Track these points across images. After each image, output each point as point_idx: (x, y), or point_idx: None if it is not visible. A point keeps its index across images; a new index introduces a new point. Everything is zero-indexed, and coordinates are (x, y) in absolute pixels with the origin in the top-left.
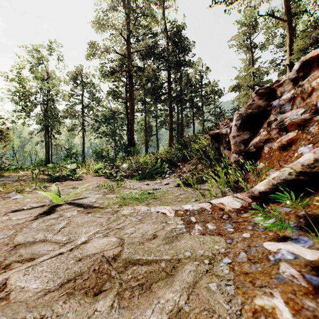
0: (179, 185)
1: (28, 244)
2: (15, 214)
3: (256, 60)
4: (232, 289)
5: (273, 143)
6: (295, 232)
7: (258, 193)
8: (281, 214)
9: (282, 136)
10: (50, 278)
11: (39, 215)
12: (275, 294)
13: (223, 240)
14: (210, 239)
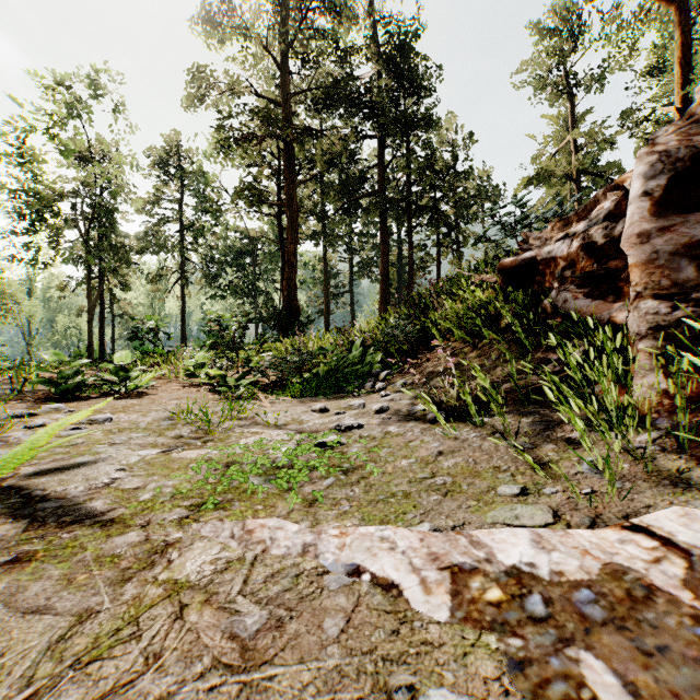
0: (425, 416)
1: None
2: None
3: (583, 118)
4: None
5: None
6: None
7: None
8: None
9: None
10: None
11: None
12: None
13: None
14: None
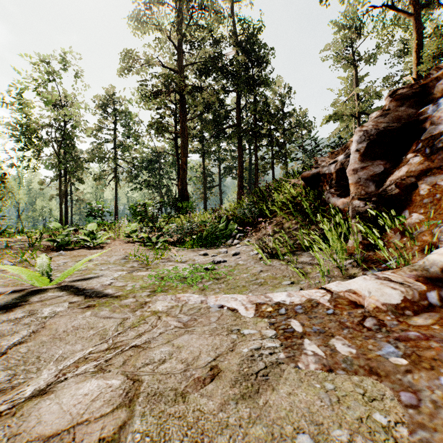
0: (257, 256)
1: None
2: None
3: (363, 79)
4: None
5: (439, 175)
6: None
7: (440, 271)
8: None
9: None
10: None
11: None
12: None
13: (387, 392)
14: (350, 385)
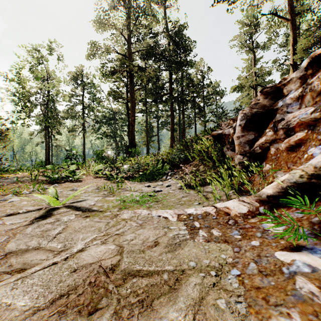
0: (181, 187)
1: (20, 253)
2: (10, 218)
3: (259, 60)
4: (243, 307)
5: (280, 143)
6: (310, 241)
7: (266, 197)
8: (294, 221)
9: (290, 136)
10: (41, 293)
11: (35, 219)
12: (293, 315)
13: (229, 248)
14: (215, 246)
